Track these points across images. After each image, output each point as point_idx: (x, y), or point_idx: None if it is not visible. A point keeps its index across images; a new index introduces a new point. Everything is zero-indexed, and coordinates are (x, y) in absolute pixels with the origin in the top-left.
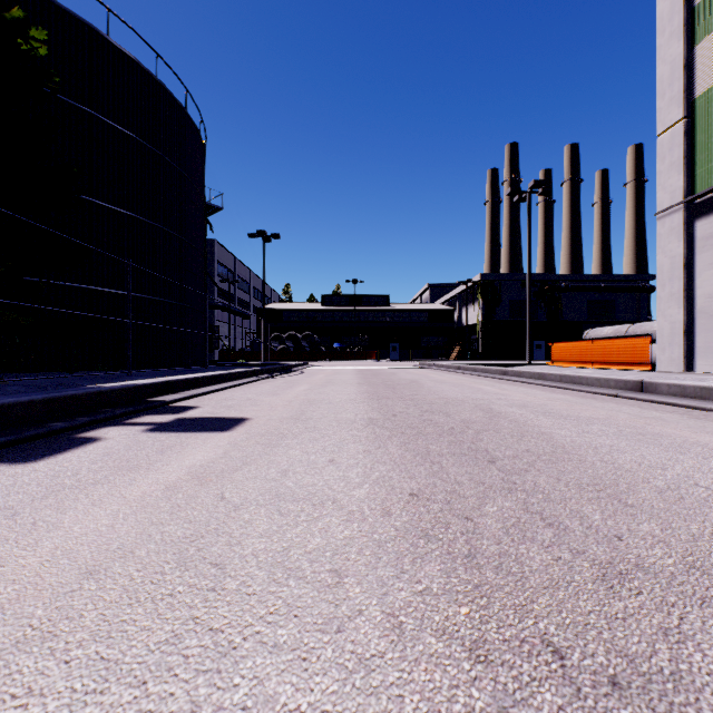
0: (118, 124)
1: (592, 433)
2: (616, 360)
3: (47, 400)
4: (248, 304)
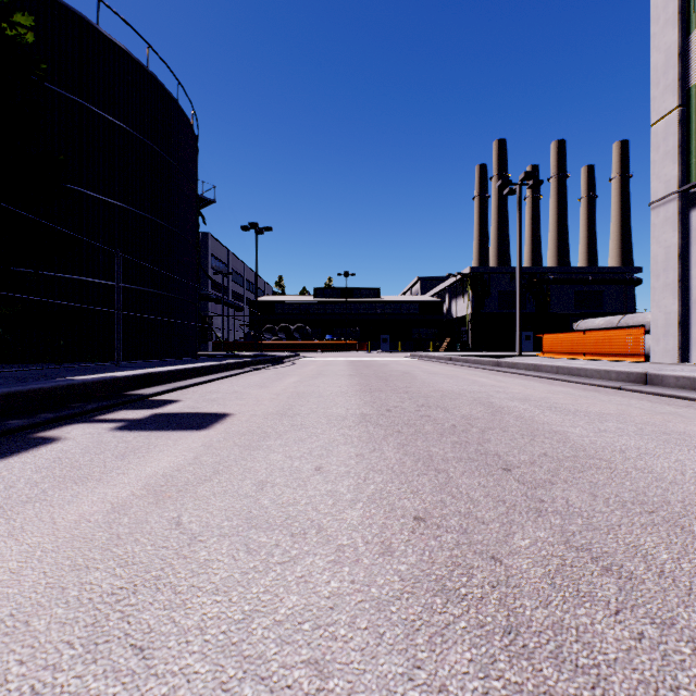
0: (109, 114)
1: (610, 432)
2: (609, 351)
3: (7, 395)
4: (242, 297)
